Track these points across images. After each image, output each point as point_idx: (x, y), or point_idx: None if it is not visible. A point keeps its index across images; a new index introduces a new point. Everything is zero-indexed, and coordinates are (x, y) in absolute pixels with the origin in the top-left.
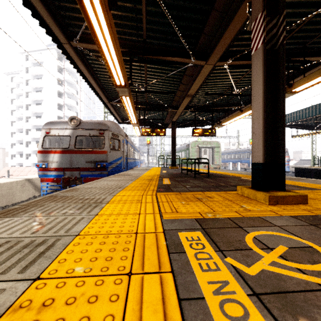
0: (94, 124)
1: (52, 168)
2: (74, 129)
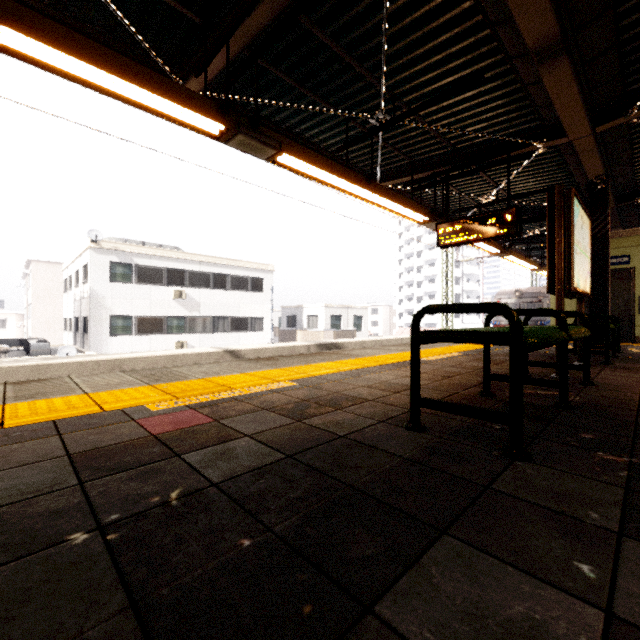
0: (533, 293)
1: (502, 325)
2: (518, 298)
